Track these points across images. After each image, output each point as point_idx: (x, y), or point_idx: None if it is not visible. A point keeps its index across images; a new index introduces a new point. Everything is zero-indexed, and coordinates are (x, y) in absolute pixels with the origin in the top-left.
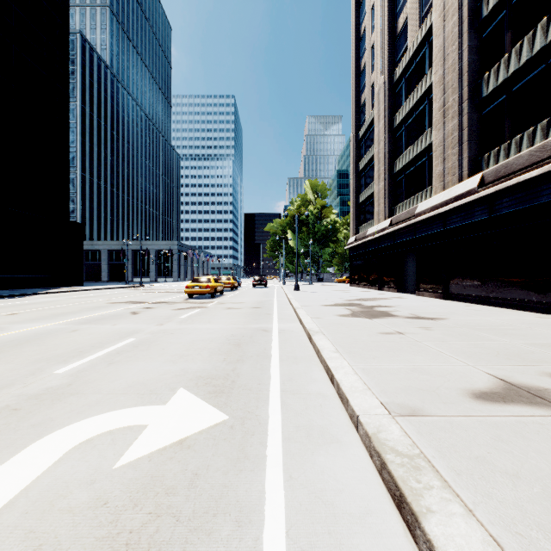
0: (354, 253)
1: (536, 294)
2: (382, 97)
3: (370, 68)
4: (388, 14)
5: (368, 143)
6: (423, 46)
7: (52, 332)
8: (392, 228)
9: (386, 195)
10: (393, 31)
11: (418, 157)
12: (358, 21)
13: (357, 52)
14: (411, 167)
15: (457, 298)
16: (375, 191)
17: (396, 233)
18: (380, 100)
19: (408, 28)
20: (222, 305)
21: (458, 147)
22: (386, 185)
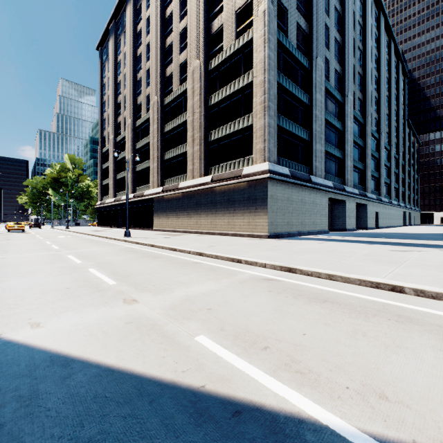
0: (100, 210)
1: (141, 225)
2: (112, 145)
3: (108, 123)
4: (114, 112)
5: (107, 158)
6: (125, 138)
7: (5, 236)
8: (114, 203)
9: (114, 188)
10: (117, 120)
11: (124, 178)
12: (102, 92)
13: (102, 107)
14: (122, 180)
15: (131, 228)
16: (110, 184)
17: (116, 205)
18: (111, 145)
19: (121, 126)
20: (40, 233)
21: (131, 183)
22: (113, 183)
